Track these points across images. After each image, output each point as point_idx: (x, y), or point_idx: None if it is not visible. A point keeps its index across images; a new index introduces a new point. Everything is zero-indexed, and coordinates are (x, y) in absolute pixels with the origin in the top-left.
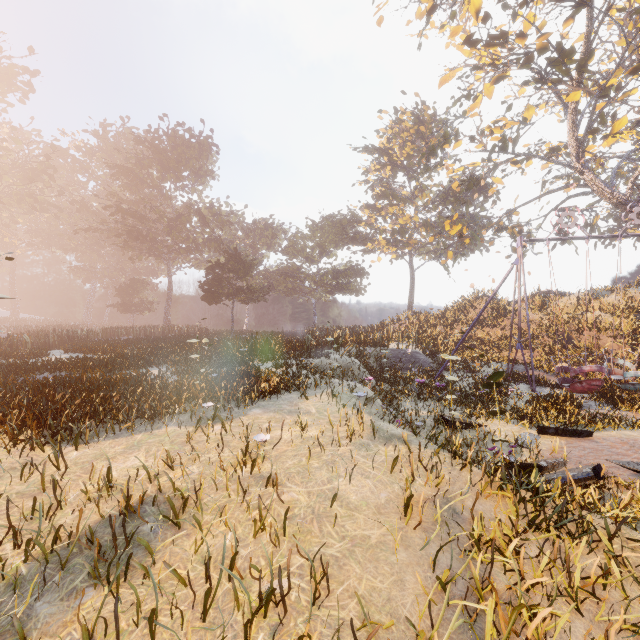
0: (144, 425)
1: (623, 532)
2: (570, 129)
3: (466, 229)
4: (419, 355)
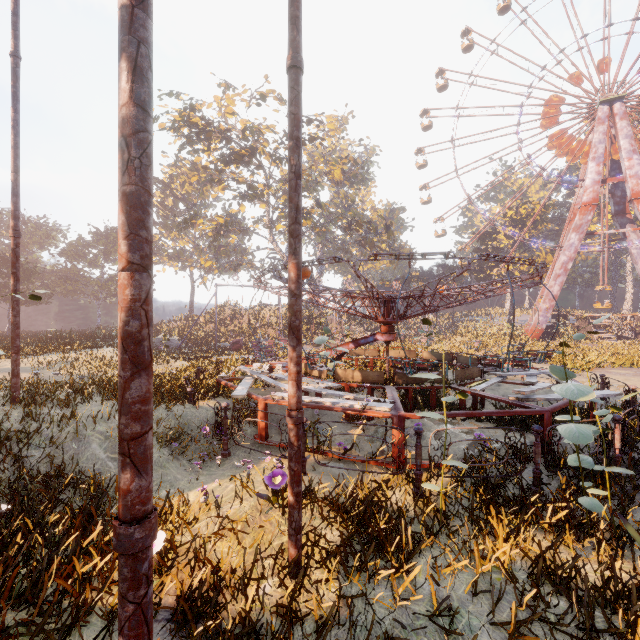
0: (43, 354)
1: (177, 360)
2: (267, 218)
3: (215, 264)
4: (175, 341)
